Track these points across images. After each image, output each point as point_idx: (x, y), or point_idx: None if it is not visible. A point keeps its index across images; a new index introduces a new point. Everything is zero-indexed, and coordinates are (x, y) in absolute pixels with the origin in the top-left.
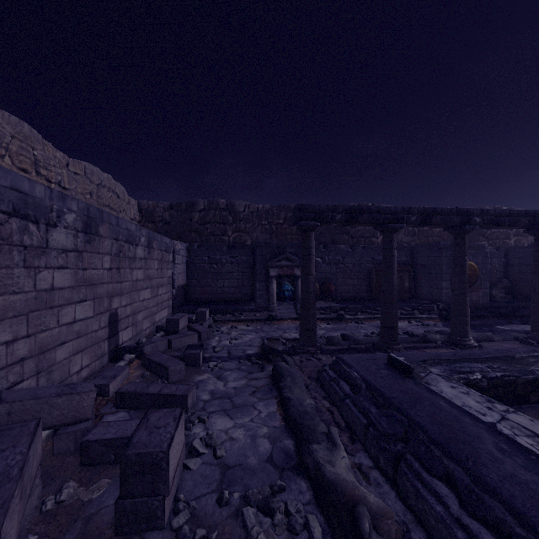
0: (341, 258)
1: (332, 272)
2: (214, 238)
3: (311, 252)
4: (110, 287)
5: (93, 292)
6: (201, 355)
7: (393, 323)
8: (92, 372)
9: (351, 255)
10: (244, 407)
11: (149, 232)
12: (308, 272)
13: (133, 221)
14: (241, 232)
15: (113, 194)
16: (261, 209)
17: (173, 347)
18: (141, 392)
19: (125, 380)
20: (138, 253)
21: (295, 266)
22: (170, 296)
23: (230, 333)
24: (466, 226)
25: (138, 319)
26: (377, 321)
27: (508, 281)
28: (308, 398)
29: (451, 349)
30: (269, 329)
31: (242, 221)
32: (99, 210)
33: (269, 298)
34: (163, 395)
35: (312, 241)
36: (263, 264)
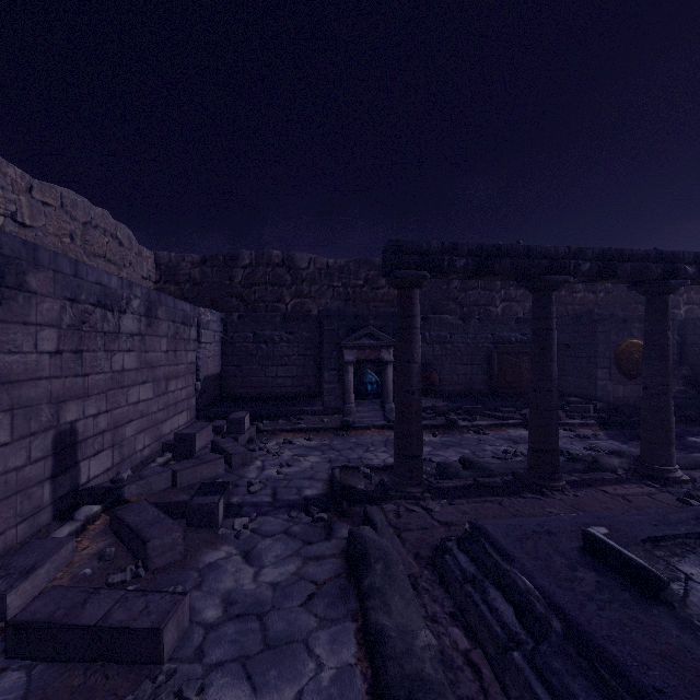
0: (448, 335)
1: (435, 355)
2: (265, 306)
3: (414, 323)
4: (58, 385)
5: (9, 397)
6: (222, 505)
7: (552, 444)
8: (6, 548)
9: (462, 330)
10: (287, 646)
11: (149, 291)
12: (409, 357)
13: (146, 281)
14: (303, 297)
15: (111, 240)
16: (332, 265)
17: (181, 484)
18: (60, 623)
19: (62, 568)
20: (126, 326)
21: (382, 346)
22: (192, 391)
23: (280, 454)
24: (671, 280)
25: (126, 435)
26: (507, 429)
27: (688, 368)
28: (422, 627)
29: (646, 485)
30: (342, 445)
31: (305, 281)
32: (28, 243)
33: (343, 394)
34: (110, 629)
35: (416, 304)
36: (334, 344)
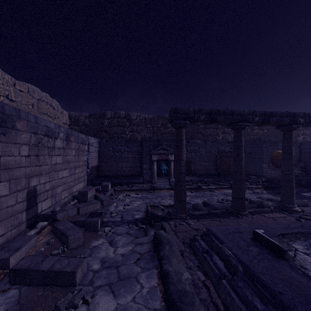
0: (198, 149)
1: (192, 157)
2: (117, 136)
3: (182, 143)
4: (28, 170)
5: (8, 175)
6: (99, 222)
7: (242, 195)
8: (7, 240)
9: (204, 146)
10: (128, 279)
11: (67, 129)
12: (180, 158)
13: (65, 125)
14: (134, 132)
15: (50, 107)
16: (147, 117)
17: (81, 213)
18: (33, 269)
19: (31, 248)
20: (57, 144)
21: (169, 153)
22: (85, 173)
23: (124, 200)
24: (293, 124)
25: (57, 192)
26: (223, 190)
27: (303, 163)
28: (185, 271)
29: (283, 213)
30: (151, 197)
31: (135, 125)
32: (16, 109)
33: (151, 174)
34: (53, 272)
35: (183, 135)
36: (148, 152)
